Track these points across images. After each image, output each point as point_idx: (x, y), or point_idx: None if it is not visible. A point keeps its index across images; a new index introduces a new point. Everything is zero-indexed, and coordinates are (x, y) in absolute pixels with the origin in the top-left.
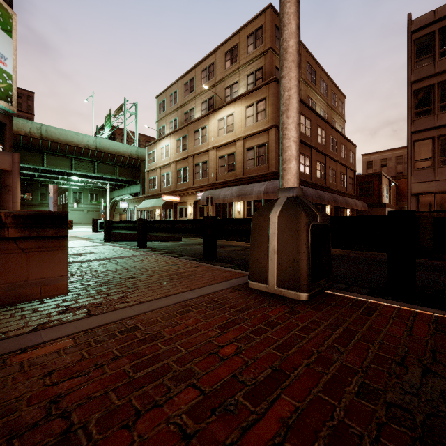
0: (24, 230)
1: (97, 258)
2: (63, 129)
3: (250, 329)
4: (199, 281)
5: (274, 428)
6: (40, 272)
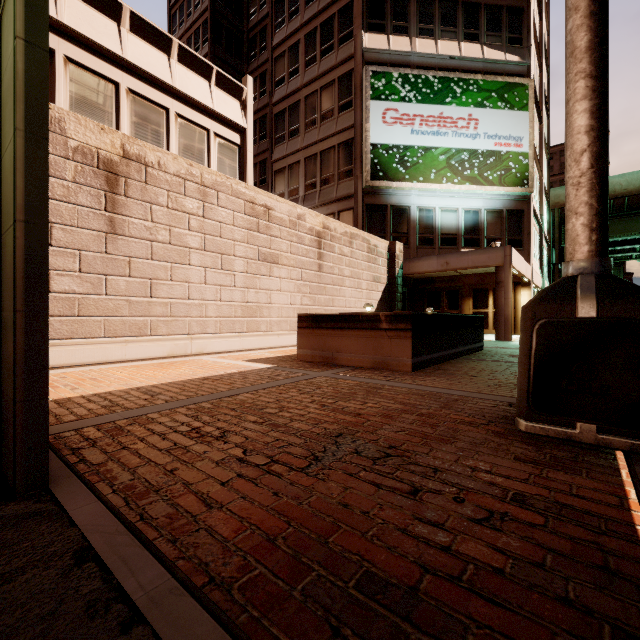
0: (389, 324)
1: (516, 360)
2: (632, 172)
3: (408, 409)
4: (511, 392)
5: (317, 412)
6: (396, 353)
